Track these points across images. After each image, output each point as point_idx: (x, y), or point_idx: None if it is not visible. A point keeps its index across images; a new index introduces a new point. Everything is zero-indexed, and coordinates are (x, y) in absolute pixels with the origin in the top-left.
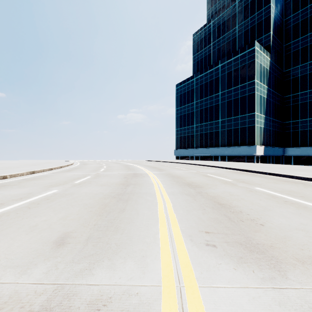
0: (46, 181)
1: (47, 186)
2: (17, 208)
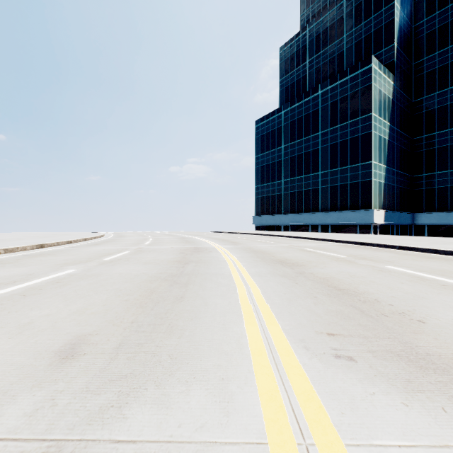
0: (59, 258)
1: (60, 264)
2: (3, 296)
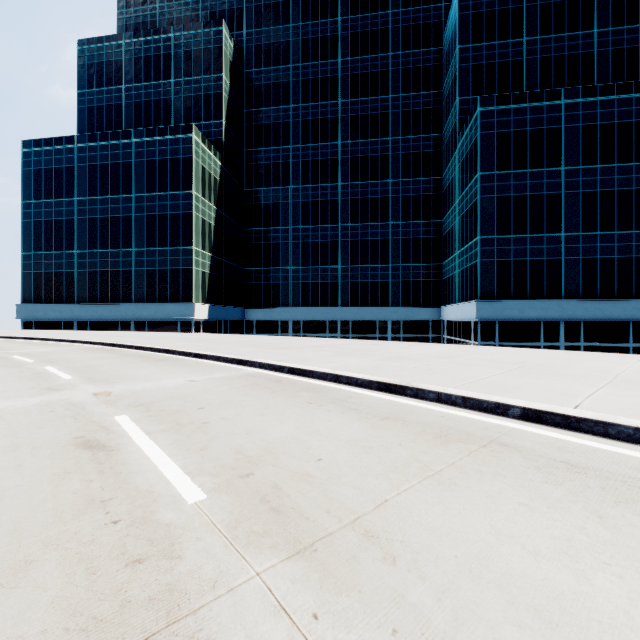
0: None
1: None
2: None
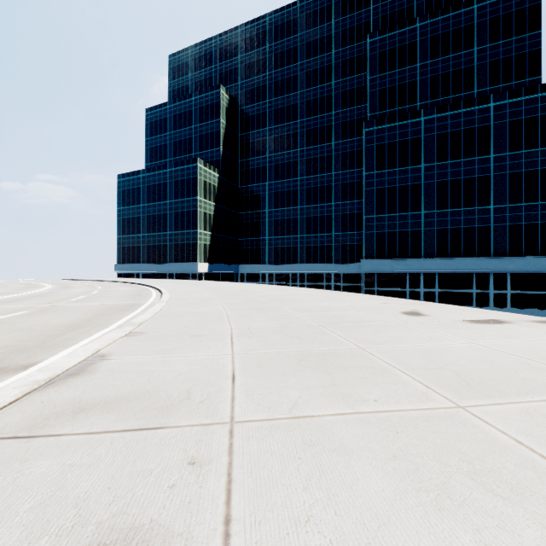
0: None
1: None
2: None
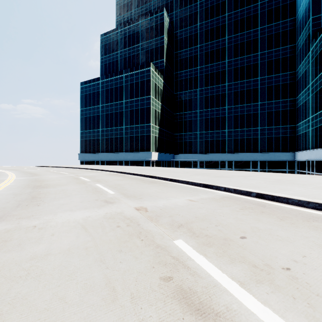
0: None
1: None
2: None
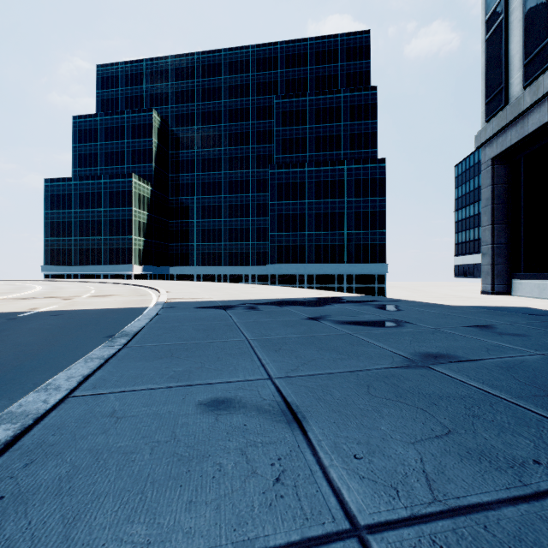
0: None
1: None
2: None
